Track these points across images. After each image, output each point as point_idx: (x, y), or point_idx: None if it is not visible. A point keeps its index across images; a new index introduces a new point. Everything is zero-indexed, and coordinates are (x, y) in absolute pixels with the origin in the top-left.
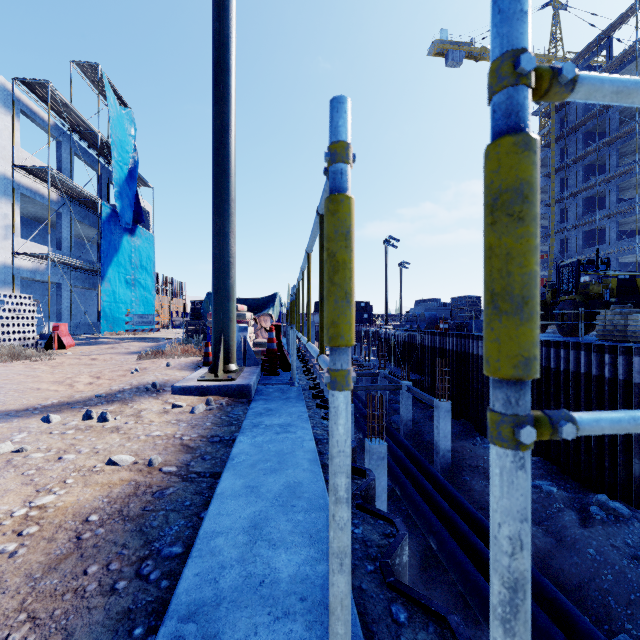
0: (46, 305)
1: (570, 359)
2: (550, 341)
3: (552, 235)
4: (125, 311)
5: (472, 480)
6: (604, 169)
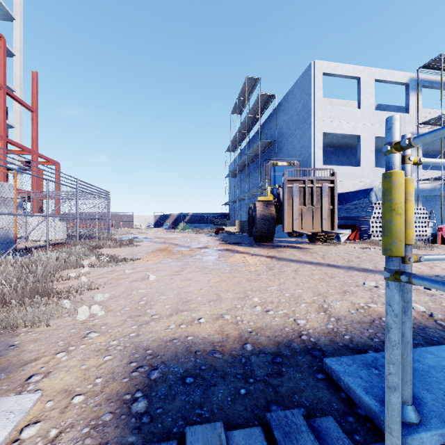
0: (444, 212)
1: None
2: None
3: None
4: None
5: None
6: None
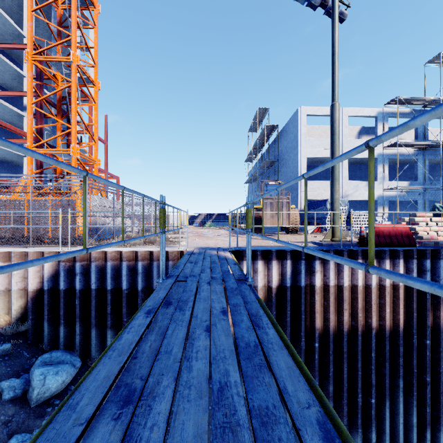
0: None
1: None
2: None
3: None
4: None
5: None
6: None
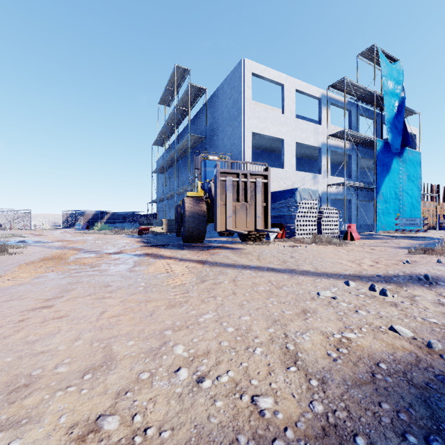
0: (343, 213)
1: None
2: None
3: None
4: (394, 215)
5: None
6: None
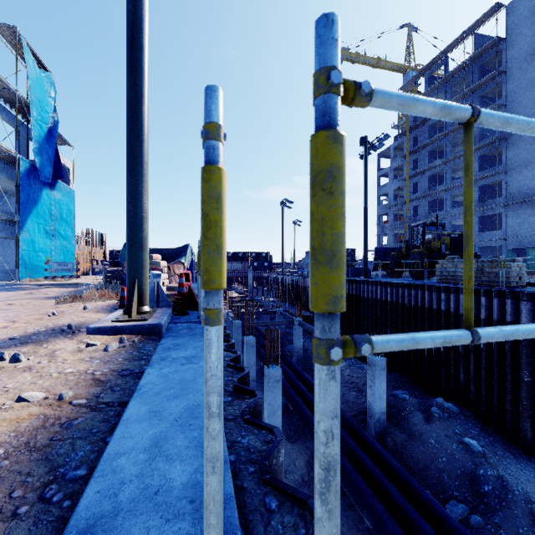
0: None
1: (418, 297)
2: (404, 283)
3: (407, 203)
4: (45, 259)
5: (348, 394)
6: (442, 155)
